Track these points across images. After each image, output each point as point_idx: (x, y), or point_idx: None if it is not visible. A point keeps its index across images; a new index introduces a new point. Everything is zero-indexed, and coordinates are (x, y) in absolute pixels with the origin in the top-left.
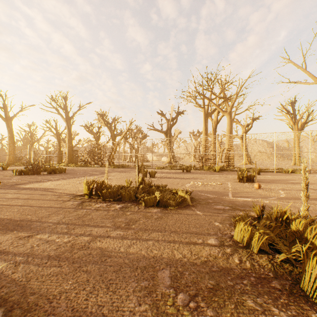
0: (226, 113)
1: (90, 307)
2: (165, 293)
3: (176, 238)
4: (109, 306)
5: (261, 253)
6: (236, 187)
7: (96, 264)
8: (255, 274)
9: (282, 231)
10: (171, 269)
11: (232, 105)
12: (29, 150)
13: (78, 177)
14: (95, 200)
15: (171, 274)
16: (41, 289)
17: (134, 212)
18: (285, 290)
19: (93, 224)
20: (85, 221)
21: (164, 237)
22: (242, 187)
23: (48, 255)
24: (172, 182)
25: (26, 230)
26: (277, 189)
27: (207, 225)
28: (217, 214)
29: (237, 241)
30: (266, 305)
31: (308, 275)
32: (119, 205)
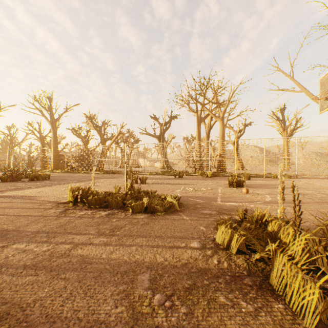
0: (219, 118)
1: (66, 312)
2: (142, 295)
3: (160, 243)
4: (85, 310)
5: (239, 253)
6: (225, 192)
7: (75, 271)
8: (230, 273)
9: (259, 232)
10: (151, 272)
11: (224, 111)
12: (9, 155)
13: (63, 183)
14: (80, 207)
15: (150, 277)
16: (14, 298)
17: (121, 218)
18: (255, 285)
19: (75, 232)
20: (67, 229)
21: (148, 242)
22: (231, 192)
23: (24, 265)
24: (163, 187)
25: (0, 240)
26: (264, 193)
27: (192, 229)
28: (203, 218)
29: (218, 244)
30: (236, 300)
31: (276, 270)
32: (105, 212)
